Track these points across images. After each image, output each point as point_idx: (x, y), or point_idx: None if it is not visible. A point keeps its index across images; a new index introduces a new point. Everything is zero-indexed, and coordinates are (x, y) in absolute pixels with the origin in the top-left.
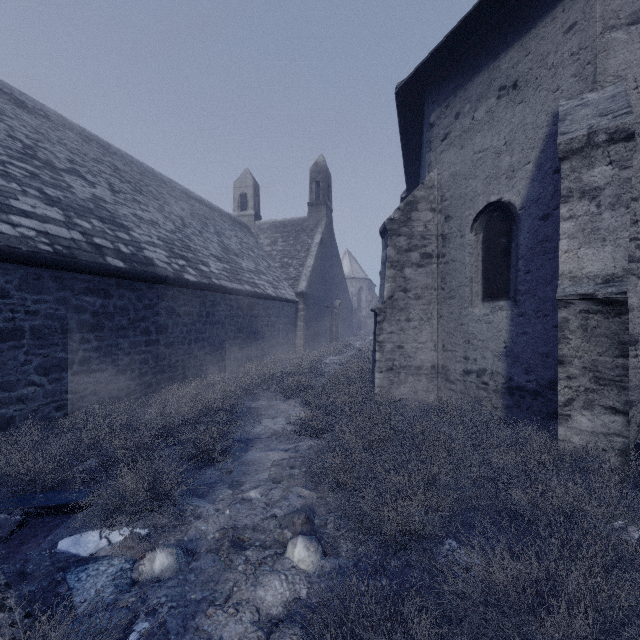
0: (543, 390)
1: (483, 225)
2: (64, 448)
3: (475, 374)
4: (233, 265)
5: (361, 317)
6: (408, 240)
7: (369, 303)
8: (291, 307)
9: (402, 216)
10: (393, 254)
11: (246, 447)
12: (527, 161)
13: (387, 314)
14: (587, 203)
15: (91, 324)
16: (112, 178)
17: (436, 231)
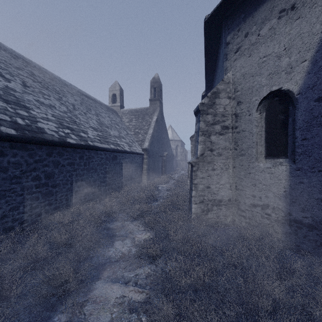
0: (318, 225)
1: (265, 107)
2: None
3: (260, 207)
4: (104, 133)
5: (177, 160)
6: (213, 117)
7: (181, 153)
8: (139, 157)
9: (209, 101)
10: (203, 126)
11: (97, 275)
12: (303, 59)
13: (200, 165)
14: None
15: None
16: (27, 79)
17: (231, 111)
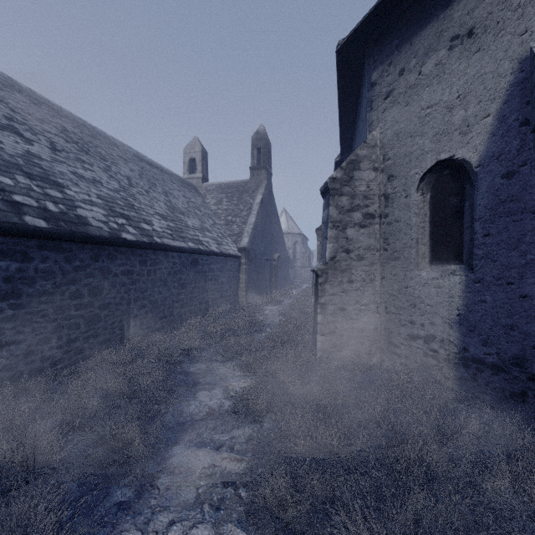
0: (506, 366)
1: (431, 184)
2: None
3: (422, 340)
4: (178, 223)
5: (296, 267)
6: (350, 200)
7: (303, 255)
8: (234, 261)
9: (344, 175)
10: (335, 214)
11: (174, 438)
12: (486, 114)
13: (329, 275)
14: None
15: (4, 291)
16: (56, 137)
17: (378, 191)
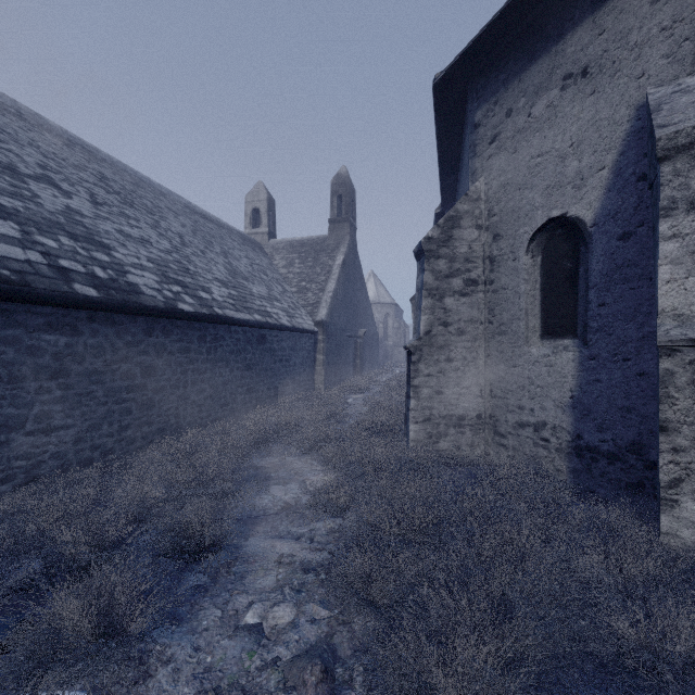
0: (623, 453)
1: (542, 246)
2: None
3: (532, 428)
4: (241, 291)
5: (388, 346)
6: (449, 263)
7: (396, 331)
8: (309, 338)
9: (442, 234)
10: (431, 280)
11: (247, 531)
12: (601, 166)
13: (424, 353)
14: None
15: (52, 369)
16: (96, 188)
17: (482, 252)
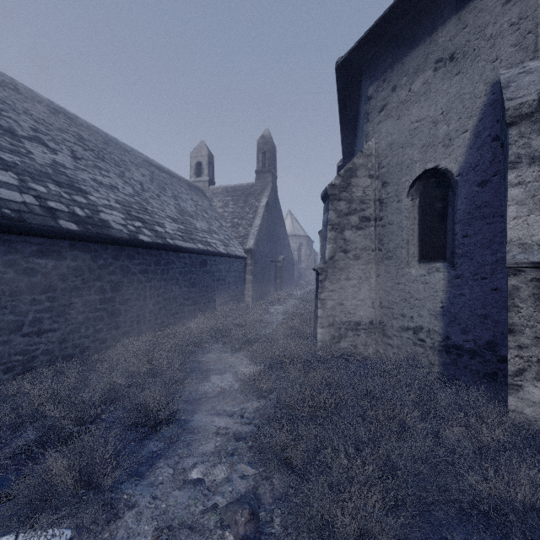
0: (481, 350)
1: (419, 191)
2: (0, 420)
3: (412, 331)
4: (188, 225)
5: (301, 269)
6: (348, 204)
7: (308, 257)
8: (240, 262)
9: (342, 182)
10: (334, 217)
11: (192, 409)
12: (464, 129)
13: (328, 273)
14: (537, 169)
15: (43, 285)
16: (75, 146)
17: (374, 196)
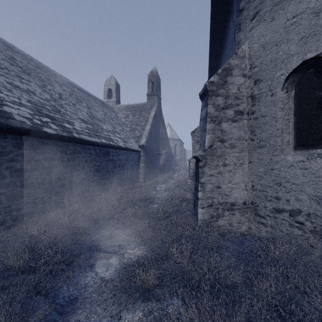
0: None
1: (295, 83)
2: None
3: (288, 213)
4: (95, 126)
5: (176, 160)
6: (224, 99)
7: (180, 152)
8: (136, 154)
9: (220, 80)
10: (212, 111)
11: None
12: None
13: (208, 160)
14: None
15: None
16: (2, 61)
17: (246, 93)
